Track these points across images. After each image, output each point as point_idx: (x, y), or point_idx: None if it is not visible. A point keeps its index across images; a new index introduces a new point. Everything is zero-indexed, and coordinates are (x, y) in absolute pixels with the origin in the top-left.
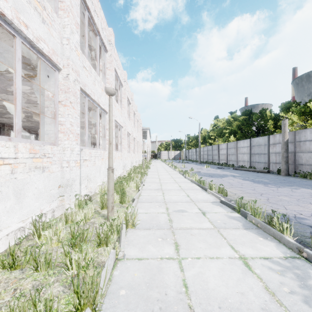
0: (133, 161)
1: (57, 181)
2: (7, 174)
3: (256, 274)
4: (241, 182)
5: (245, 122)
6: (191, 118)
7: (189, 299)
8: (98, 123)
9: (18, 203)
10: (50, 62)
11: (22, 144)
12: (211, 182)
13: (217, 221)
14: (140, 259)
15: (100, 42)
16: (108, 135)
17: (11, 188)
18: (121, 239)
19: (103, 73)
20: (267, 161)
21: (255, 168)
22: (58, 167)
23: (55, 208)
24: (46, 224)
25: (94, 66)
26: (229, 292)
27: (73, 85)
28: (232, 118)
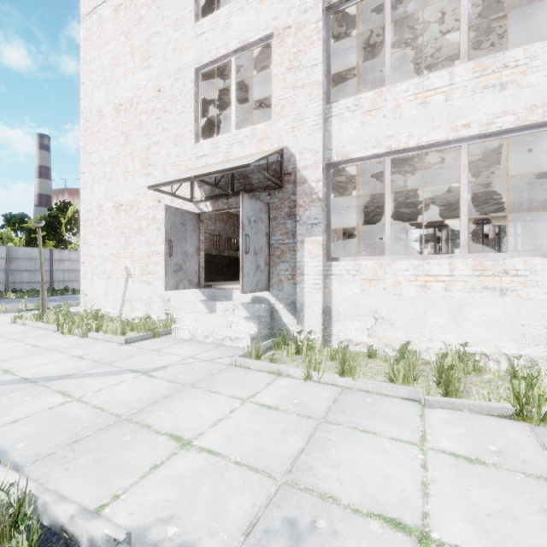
0: None
1: (543, 315)
2: (440, 290)
3: (366, 514)
4: None
5: None
6: None
7: (348, 427)
8: None
9: (454, 323)
10: (532, 125)
11: (460, 260)
12: None
13: None
14: (422, 416)
15: None
16: None
17: (445, 305)
18: (455, 398)
19: None
20: None
21: None
22: (546, 293)
23: (536, 358)
24: (506, 370)
25: None
26: (344, 457)
27: None
28: None
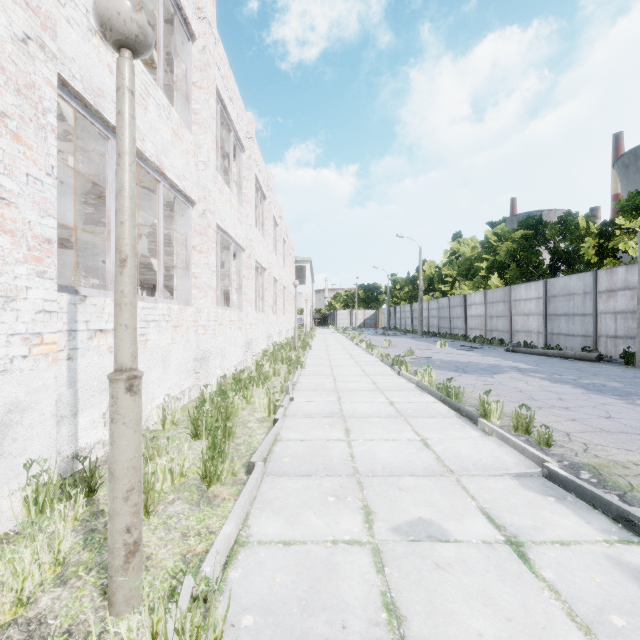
0: (272, 331)
1: None
2: None
3: None
4: (550, 388)
5: (526, 243)
6: (402, 236)
7: None
8: (161, 225)
9: None
10: None
11: None
12: (487, 395)
13: (608, 619)
14: None
15: (169, 2)
16: (197, 264)
17: None
18: None
19: (184, 97)
20: (592, 333)
21: (560, 350)
22: None
23: None
24: None
25: (168, 90)
26: None
27: (14, 50)
28: (494, 236)
